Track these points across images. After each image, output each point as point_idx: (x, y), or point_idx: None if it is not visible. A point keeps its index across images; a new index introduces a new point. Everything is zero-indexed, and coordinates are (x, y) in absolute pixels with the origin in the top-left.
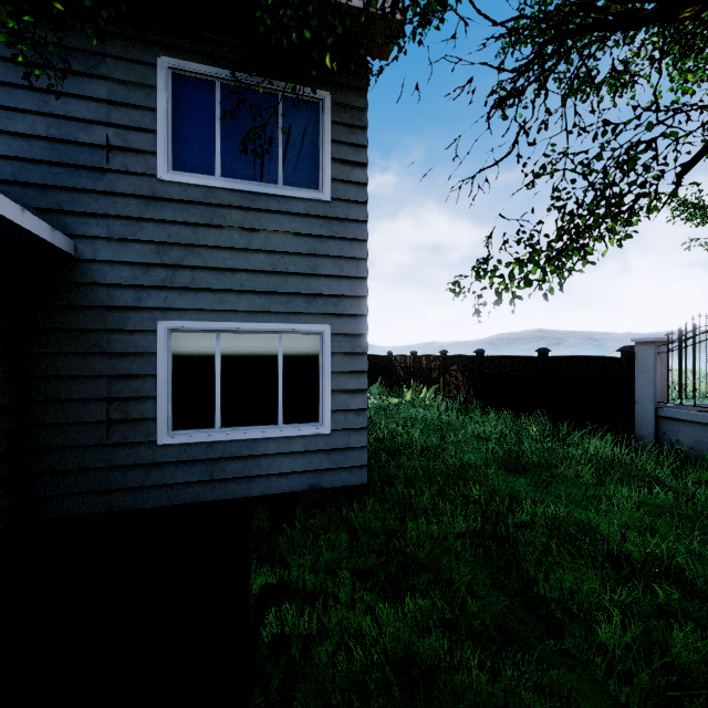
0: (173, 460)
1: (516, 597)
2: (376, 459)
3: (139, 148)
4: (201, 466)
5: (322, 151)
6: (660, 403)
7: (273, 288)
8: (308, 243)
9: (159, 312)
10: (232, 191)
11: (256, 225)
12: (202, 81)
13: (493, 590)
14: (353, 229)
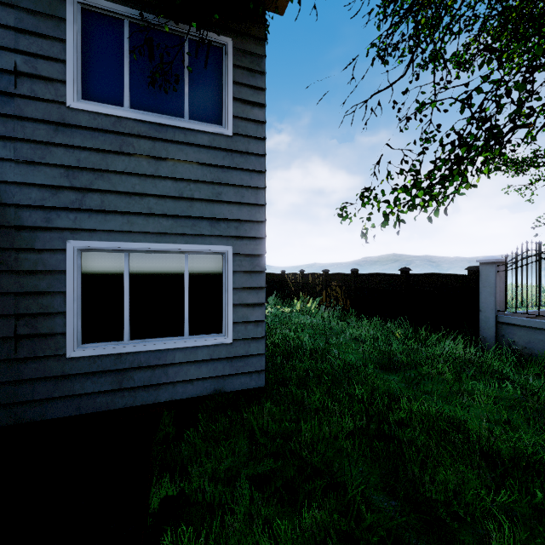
0: (82, 372)
1: (406, 503)
2: (273, 362)
3: (48, 76)
4: (111, 376)
5: (225, 90)
6: (499, 311)
7: (180, 212)
8: (212, 173)
9: (69, 232)
10: (141, 122)
11: (163, 154)
12: (112, 18)
13: (384, 493)
14: (252, 161)
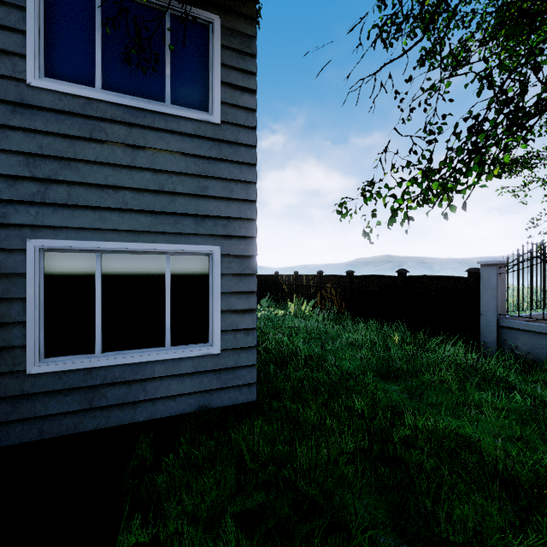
0: (45, 390)
1: None
2: (265, 371)
3: (4, 48)
4: (79, 394)
5: (211, 73)
6: (501, 315)
7: (160, 207)
8: (196, 164)
9: (29, 229)
10: (115, 105)
11: (141, 142)
12: None
13: (393, 535)
14: (242, 153)
